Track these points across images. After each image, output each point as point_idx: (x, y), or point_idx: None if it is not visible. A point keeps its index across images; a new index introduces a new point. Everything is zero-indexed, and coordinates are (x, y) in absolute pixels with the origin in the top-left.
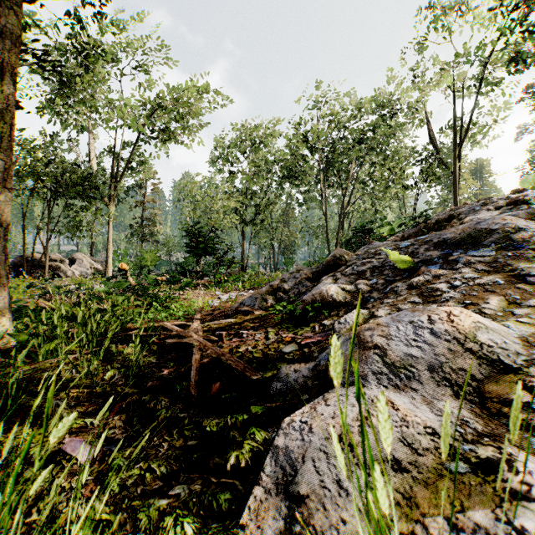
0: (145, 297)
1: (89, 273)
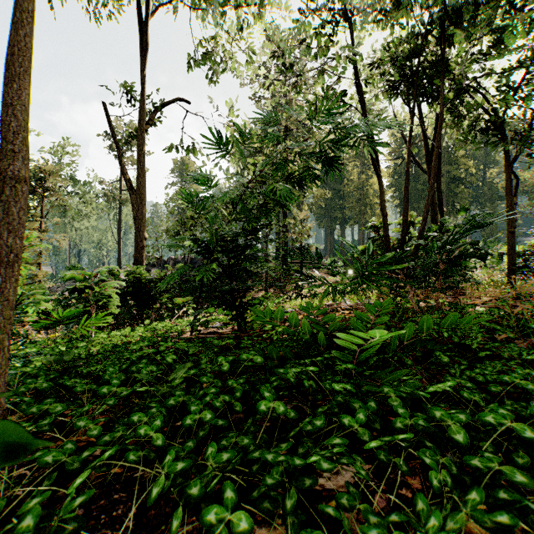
0: None
1: None
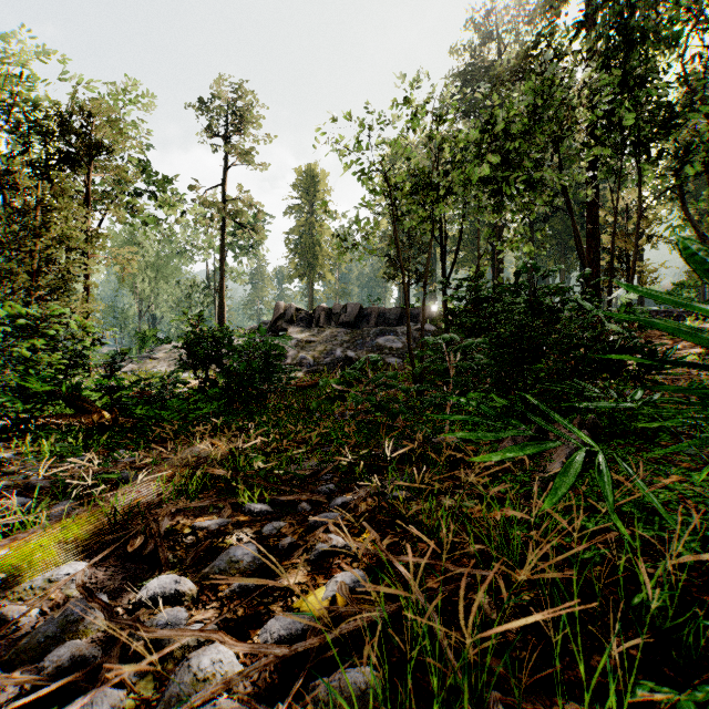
0: None
1: None
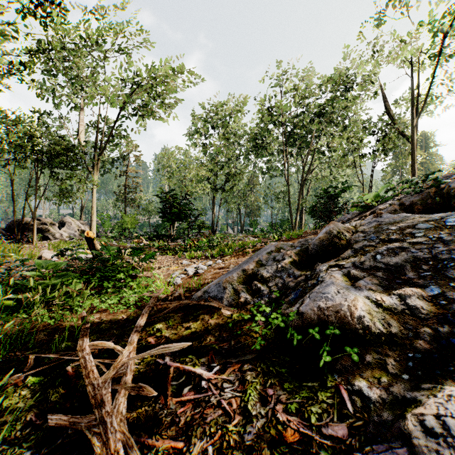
0: (103, 271)
1: (76, 235)
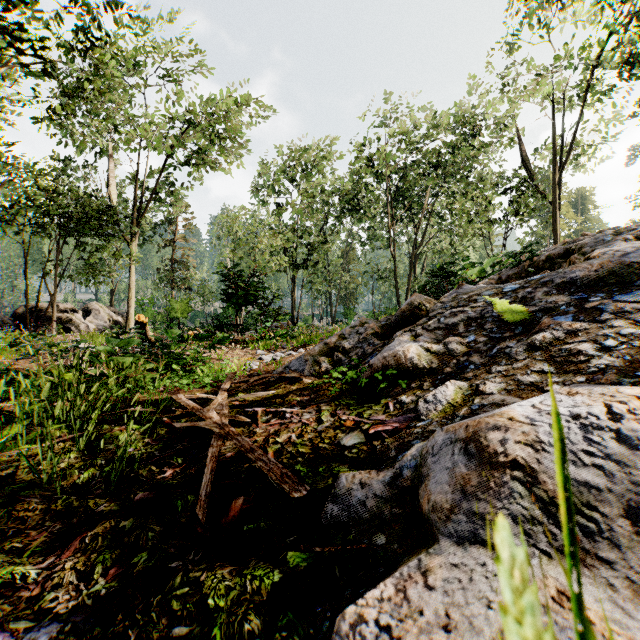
0: (165, 357)
1: (107, 327)
